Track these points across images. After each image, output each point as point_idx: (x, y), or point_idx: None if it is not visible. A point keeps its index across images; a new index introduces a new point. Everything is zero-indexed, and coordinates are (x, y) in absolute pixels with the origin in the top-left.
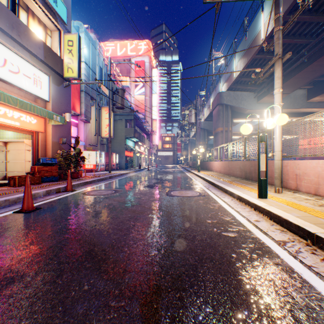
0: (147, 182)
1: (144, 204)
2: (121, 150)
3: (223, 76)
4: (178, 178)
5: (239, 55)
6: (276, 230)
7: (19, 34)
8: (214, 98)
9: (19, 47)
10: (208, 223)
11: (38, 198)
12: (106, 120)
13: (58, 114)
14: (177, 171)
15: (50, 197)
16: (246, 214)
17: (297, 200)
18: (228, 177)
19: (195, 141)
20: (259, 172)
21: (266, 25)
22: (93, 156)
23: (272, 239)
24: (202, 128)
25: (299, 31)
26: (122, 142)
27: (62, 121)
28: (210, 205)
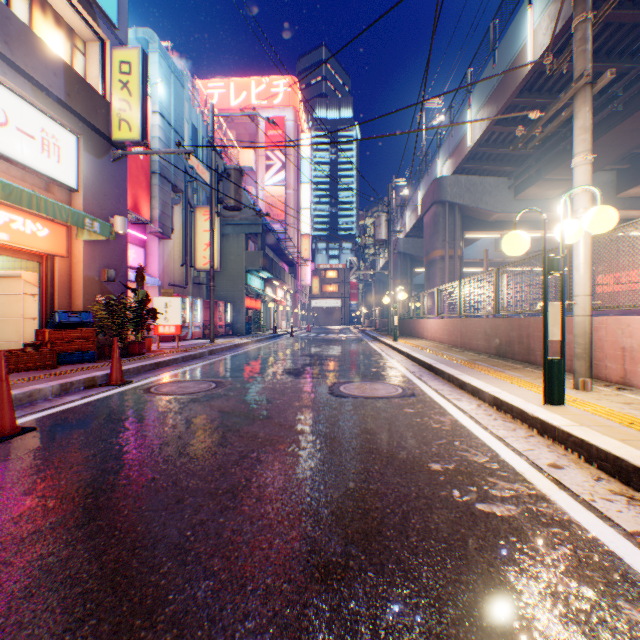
0: (287, 363)
1: (279, 418)
2: (236, 295)
3: (445, 144)
4: (355, 355)
5: (478, 101)
6: (614, 495)
7: (8, 40)
8: (427, 191)
9: (6, 68)
10: (435, 471)
11: (40, 402)
12: (204, 235)
13: (99, 218)
14: (351, 339)
15: (69, 400)
16: (524, 447)
17: (639, 410)
18: (459, 353)
19: (385, 279)
20: (532, 342)
21: (538, 32)
22: (176, 308)
23: (615, 528)
24: (400, 252)
25: (608, 44)
26: (238, 279)
27: (104, 233)
28: (432, 420)
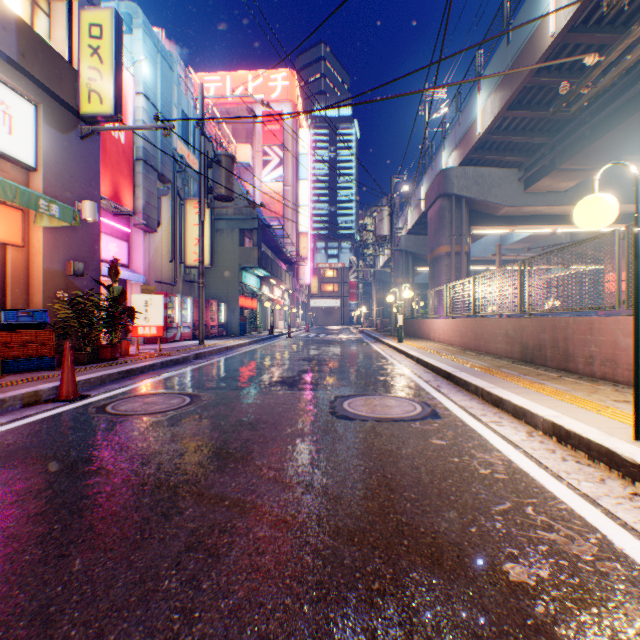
0: (282, 369)
1: (261, 457)
2: (230, 294)
3: (451, 134)
4: (357, 359)
5: (490, 84)
6: None
7: None
8: (432, 184)
9: None
10: (521, 588)
11: None
12: (195, 229)
13: (64, 203)
14: (351, 340)
15: None
16: None
17: None
18: (476, 358)
19: (386, 278)
20: (571, 346)
21: None
22: (158, 307)
23: None
24: (402, 249)
25: None
26: (232, 276)
27: (65, 218)
28: (476, 460)
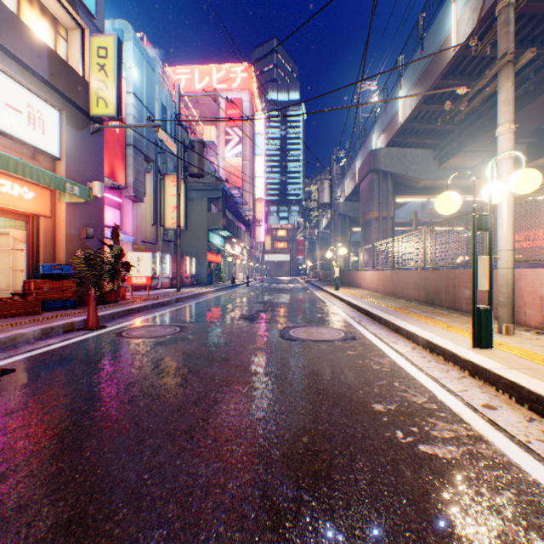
0: (243, 309)
1: (235, 360)
2: (200, 251)
3: (379, 121)
4: (302, 302)
5: (408, 83)
6: None
7: None
8: (364, 161)
9: None
10: (378, 412)
11: (22, 345)
12: (172, 199)
13: (80, 183)
14: (298, 288)
15: (48, 343)
16: (458, 388)
17: None
18: (392, 301)
19: (328, 237)
20: (457, 291)
21: (460, 22)
22: (147, 262)
23: None
24: (340, 213)
25: (522, 33)
26: (202, 236)
27: (83, 196)
28: (373, 361)
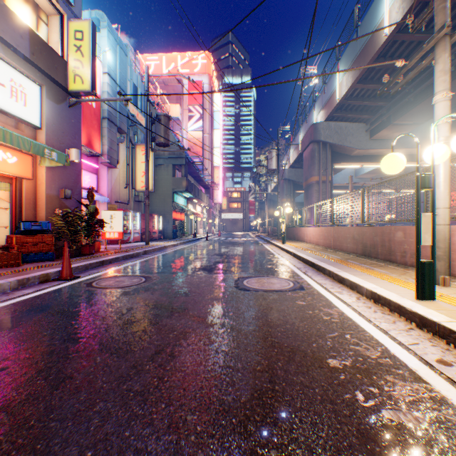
0: (203, 261)
1: (193, 311)
2: (166, 210)
3: (319, 99)
4: (254, 254)
5: (345, 65)
6: None
7: None
8: (306, 133)
9: None
10: (334, 369)
11: None
12: (142, 165)
13: (58, 150)
14: (250, 242)
15: (23, 293)
16: (408, 341)
17: None
18: (333, 253)
19: (275, 198)
20: (392, 245)
21: (392, 11)
22: (119, 219)
23: None
24: (286, 178)
25: None
26: (168, 198)
27: (60, 161)
28: (322, 312)
